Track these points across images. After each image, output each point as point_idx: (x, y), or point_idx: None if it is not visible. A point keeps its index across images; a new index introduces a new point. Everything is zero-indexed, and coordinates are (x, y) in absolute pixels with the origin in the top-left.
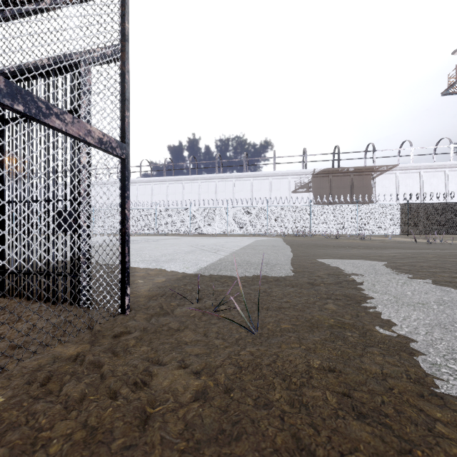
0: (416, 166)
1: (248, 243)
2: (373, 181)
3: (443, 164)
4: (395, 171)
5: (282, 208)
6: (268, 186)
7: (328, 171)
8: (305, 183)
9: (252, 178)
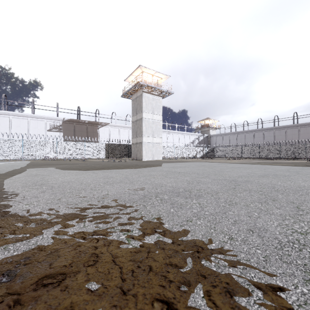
0: (117, 125)
1: None
2: (98, 130)
3: (127, 126)
4: (108, 126)
5: (35, 142)
6: (27, 124)
7: (73, 120)
8: (58, 126)
9: (11, 116)
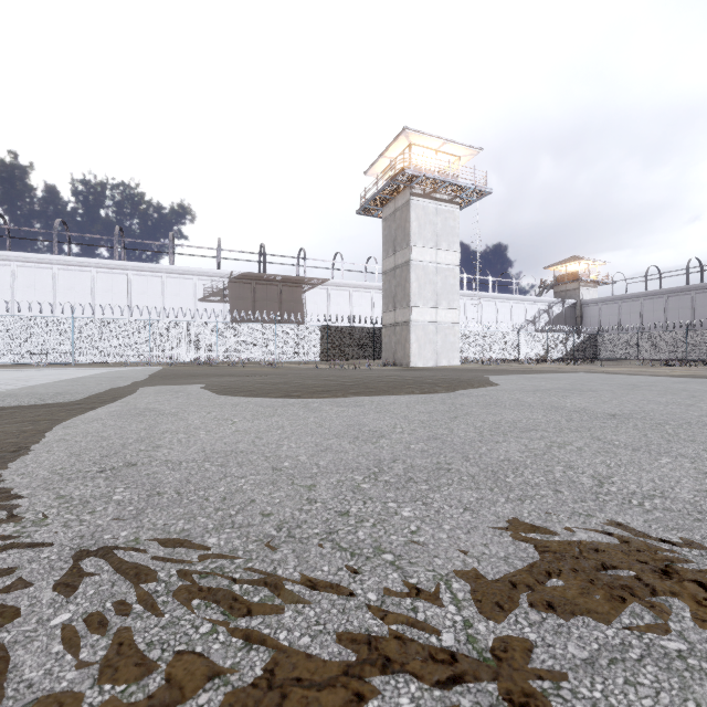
0: (347, 283)
1: (85, 375)
2: (305, 296)
3: (370, 285)
4: (327, 286)
5: (174, 324)
6: (159, 288)
7: (251, 276)
8: (220, 290)
9: (131, 271)
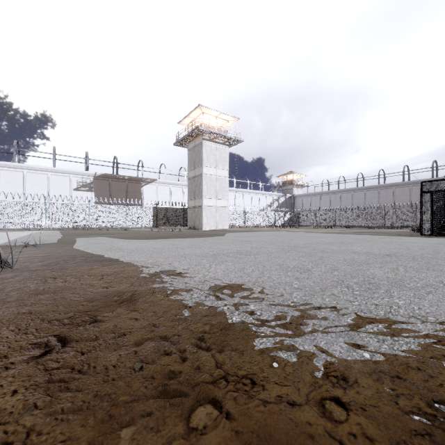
0: (168, 182)
1: (26, 234)
2: (142, 189)
3: (181, 183)
4: (156, 183)
5: (62, 205)
6: (46, 181)
7: (108, 175)
8: (88, 183)
9: (25, 170)
